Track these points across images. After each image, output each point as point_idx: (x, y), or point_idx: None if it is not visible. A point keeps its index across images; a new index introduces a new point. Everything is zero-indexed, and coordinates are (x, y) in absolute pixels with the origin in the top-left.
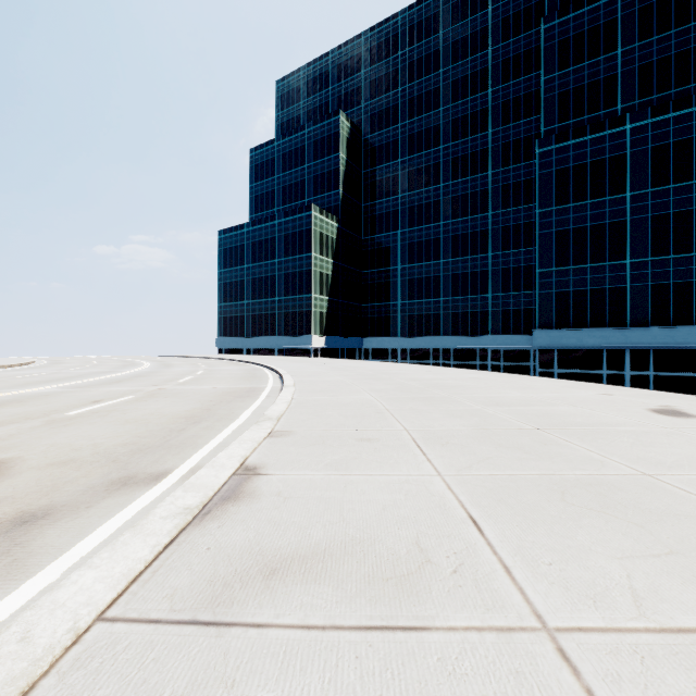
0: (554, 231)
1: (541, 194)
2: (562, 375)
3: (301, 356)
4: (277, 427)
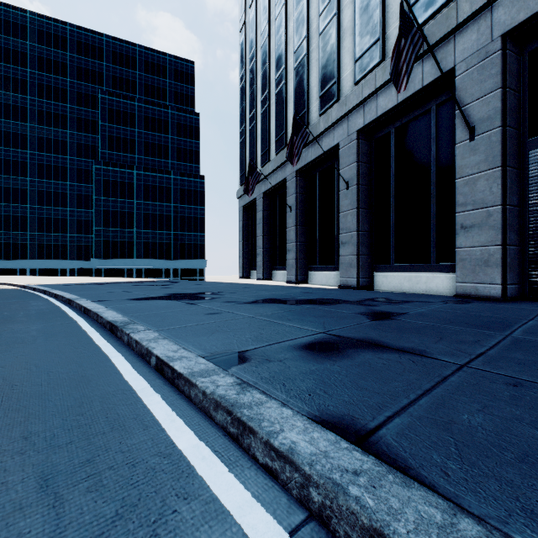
0: (102, 209)
1: (96, 188)
2: None
3: None
4: None
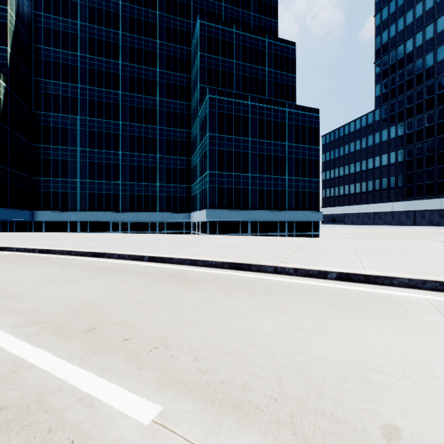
0: (217, 149)
1: (210, 123)
2: None
3: None
4: None
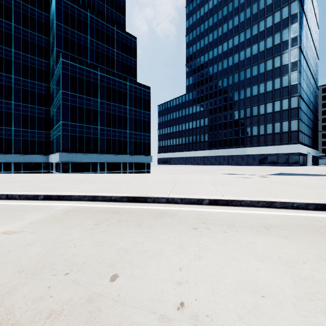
0: (70, 104)
1: (63, 82)
2: None
3: None
4: None
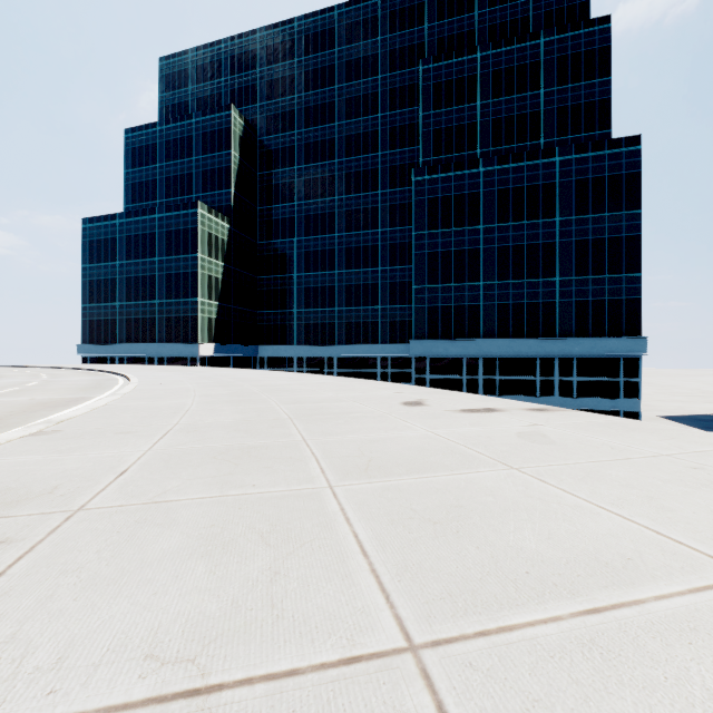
0: (426, 252)
1: (416, 218)
2: (433, 380)
3: (186, 365)
4: (49, 429)
